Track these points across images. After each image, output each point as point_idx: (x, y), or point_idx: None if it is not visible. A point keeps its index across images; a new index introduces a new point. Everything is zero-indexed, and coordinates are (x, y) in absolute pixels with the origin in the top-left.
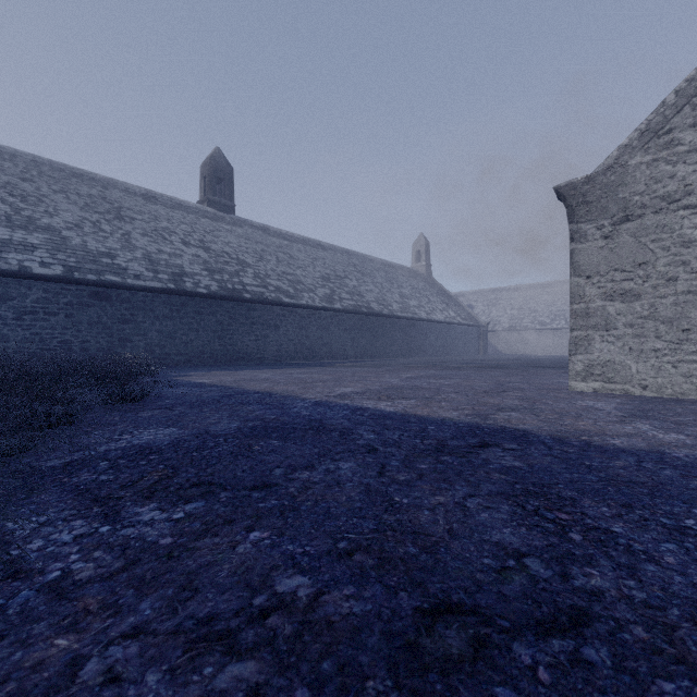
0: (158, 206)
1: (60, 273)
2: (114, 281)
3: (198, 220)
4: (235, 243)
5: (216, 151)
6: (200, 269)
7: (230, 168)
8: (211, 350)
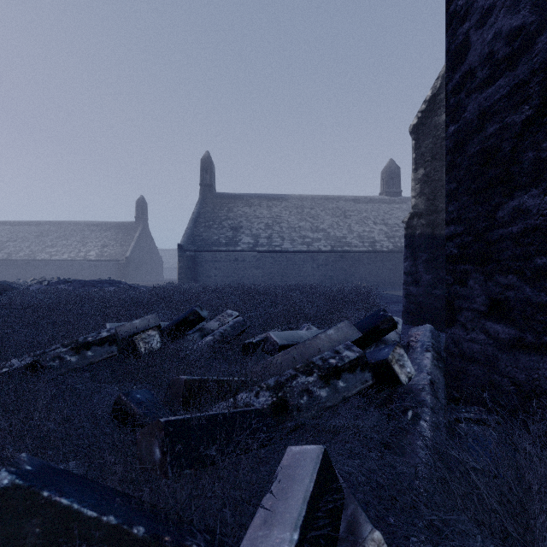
0: (360, 204)
1: (330, 249)
2: (348, 250)
3: (380, 206)
4: (402, 216)
5: (390, 162)
6: (383, 237)
7: (398, 169)
8: (389, 279)
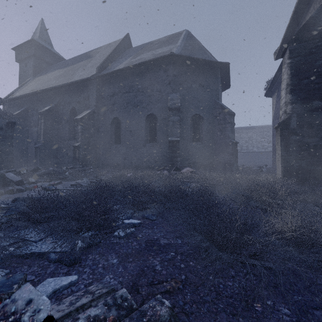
0: None
1: None
2: None
3: None
4: None
5: None
6: None
7: None
8: None
